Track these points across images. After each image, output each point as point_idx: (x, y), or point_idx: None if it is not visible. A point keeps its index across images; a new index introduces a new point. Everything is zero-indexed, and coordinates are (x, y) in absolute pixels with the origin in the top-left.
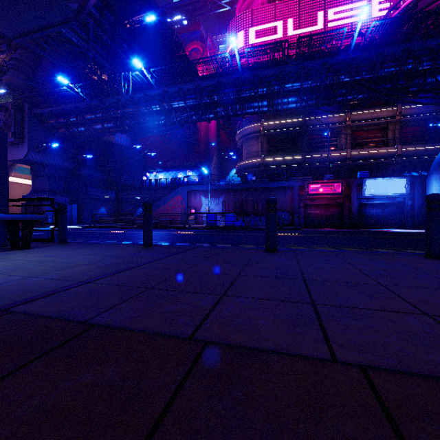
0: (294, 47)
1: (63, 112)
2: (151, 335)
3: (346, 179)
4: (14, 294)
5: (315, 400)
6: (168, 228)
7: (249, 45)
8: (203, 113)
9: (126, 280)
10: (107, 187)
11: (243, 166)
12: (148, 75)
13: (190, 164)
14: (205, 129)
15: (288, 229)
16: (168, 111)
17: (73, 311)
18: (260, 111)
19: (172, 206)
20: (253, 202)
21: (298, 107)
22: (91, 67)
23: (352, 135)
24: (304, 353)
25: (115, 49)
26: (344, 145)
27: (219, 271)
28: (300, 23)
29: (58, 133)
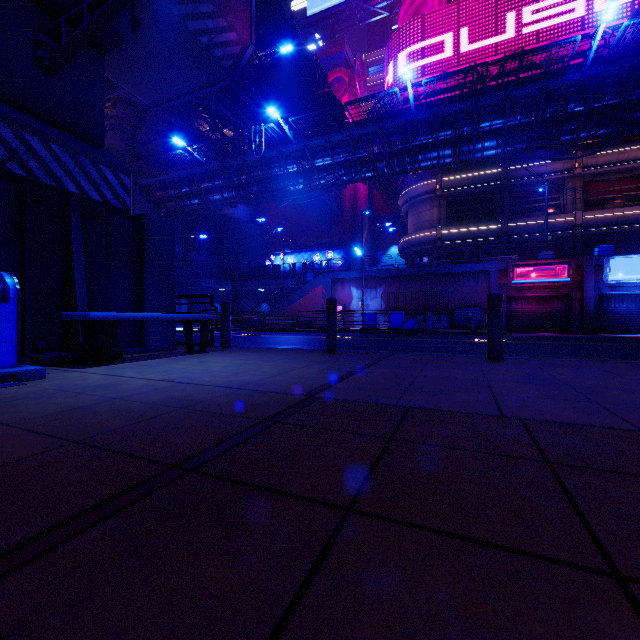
0: (495, 69)
1: (174, 181)
2: (467, 413)
3: (575, 257)
4: (293, 387)
5: (638, 443)
6: (310, 331)
7: (420, 67)
8: (358, 171)
9: (374, 381)
10: (221, 276)
11: (409, 243)
12: (285, 126)
13: (331, 242)
14: (351, 191)
15: (485, 333)
16: (308, 172)
17: (372, 399)
18: (441, 164)
19: (310, 301)
20: (427, 294)
21: (499, 155)
22: (213, 121)
23: (584, 189)
24: (612, 426)
25: (241, 94)
26: (570, 205)
27: (460, 377)
28: (498, 27)
29: (166, 208)
